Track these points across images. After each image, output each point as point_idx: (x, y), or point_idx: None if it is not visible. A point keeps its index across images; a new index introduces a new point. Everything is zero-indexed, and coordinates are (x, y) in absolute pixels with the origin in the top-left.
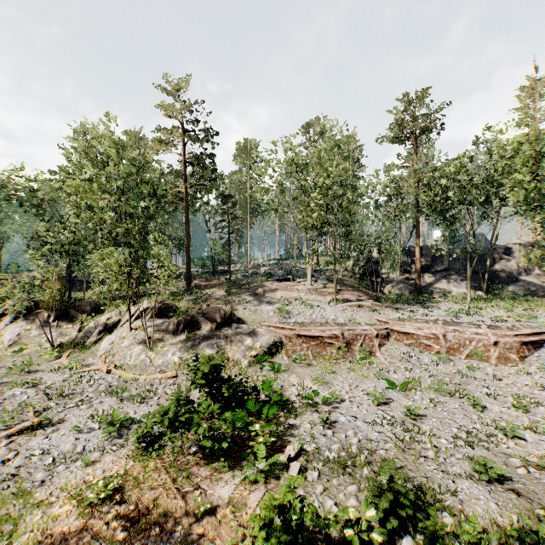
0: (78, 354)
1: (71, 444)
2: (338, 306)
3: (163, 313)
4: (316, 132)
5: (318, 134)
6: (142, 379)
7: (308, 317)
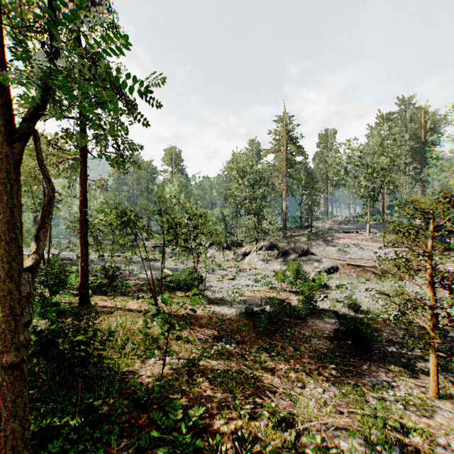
0: (235, 263)
1: (245, 283)
2: (385, 250)
3: (271, 248)
4: (384, 116)
5: (384, 118)
6: (264, 273)
7: (359, 255)
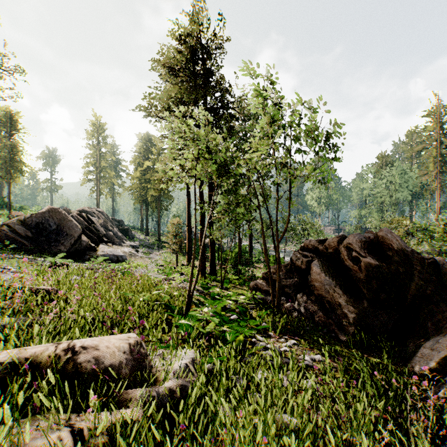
0: None
1: None
2: None
3: None
4: None
5: None
6: None
7: None
